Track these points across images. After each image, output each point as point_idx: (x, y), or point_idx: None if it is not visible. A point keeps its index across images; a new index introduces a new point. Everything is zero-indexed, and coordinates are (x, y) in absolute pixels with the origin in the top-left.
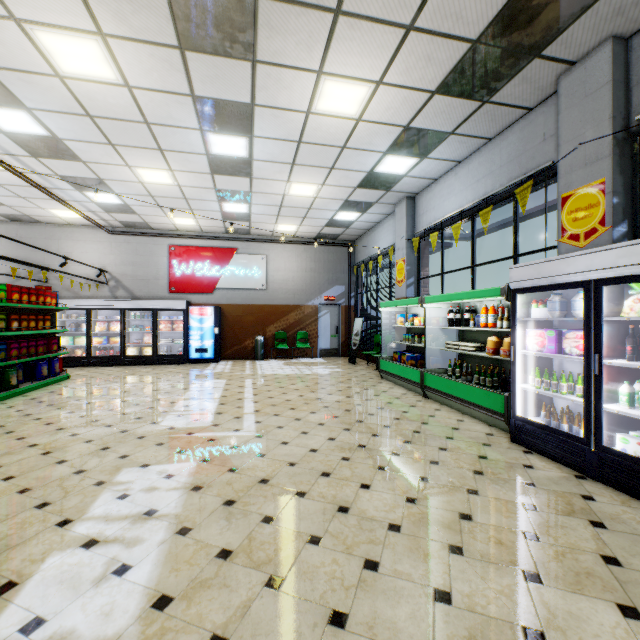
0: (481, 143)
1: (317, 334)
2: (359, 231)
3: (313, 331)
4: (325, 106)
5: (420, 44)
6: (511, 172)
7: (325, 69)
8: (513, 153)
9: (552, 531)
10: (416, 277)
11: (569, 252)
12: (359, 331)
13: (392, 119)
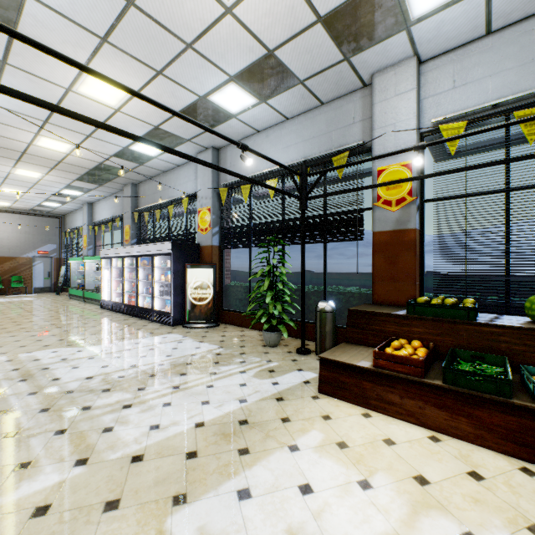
0: (111, 194)
1: (32, 277)
2: (66, 211)
3: (28, 275)
4: (20, 173)
5: (60, 171)
6: (119, 210)
7: (17, 167)
8: (120, 203)
9: (80, 317)
10: (94, 245)
11: (126, 245)
12: (64, 274)
13: (60, 182)
